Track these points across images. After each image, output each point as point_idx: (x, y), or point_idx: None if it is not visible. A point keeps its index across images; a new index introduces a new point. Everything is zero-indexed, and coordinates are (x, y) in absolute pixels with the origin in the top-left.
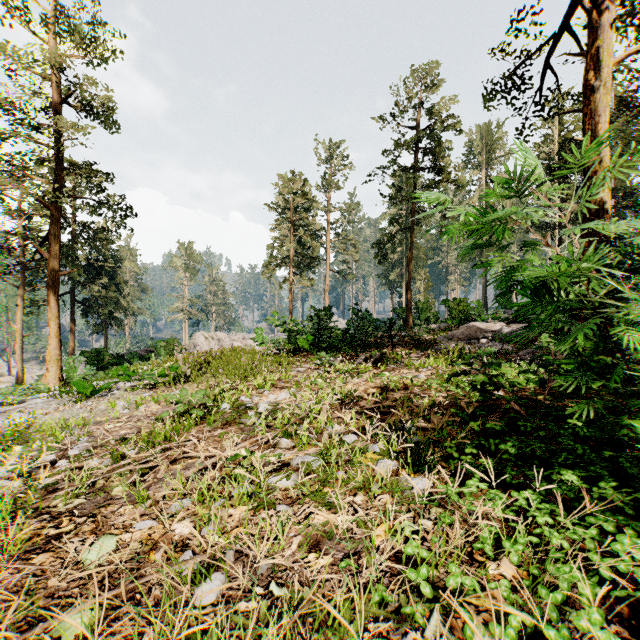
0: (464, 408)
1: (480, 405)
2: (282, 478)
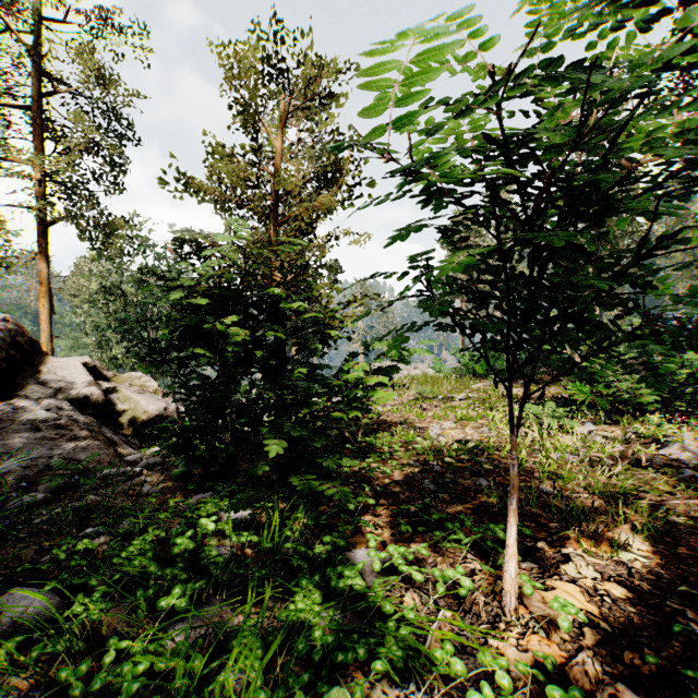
0: (565, 399)
1: (569, 396)
2: (476, 407)
